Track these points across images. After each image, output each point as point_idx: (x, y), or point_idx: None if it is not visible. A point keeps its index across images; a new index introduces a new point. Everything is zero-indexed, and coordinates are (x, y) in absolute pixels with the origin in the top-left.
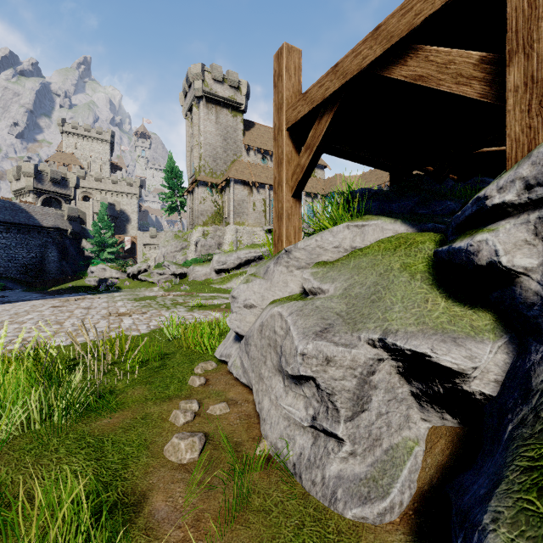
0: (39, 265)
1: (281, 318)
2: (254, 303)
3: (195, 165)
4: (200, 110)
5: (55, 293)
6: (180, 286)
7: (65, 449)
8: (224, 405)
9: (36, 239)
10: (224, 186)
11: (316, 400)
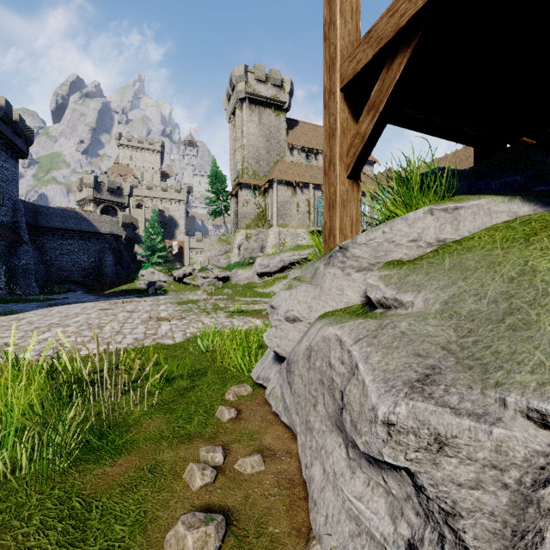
0: (98, 269)
1: (340, 345)
2: (299, 315)
3: (238, 168)
4: (243, 112)
5: (109, 296)
6: (222, 289)
7: (40, 517)
8: (257, 460)
9: (95, 245)
10: (267, 187)
11: (414, 510)
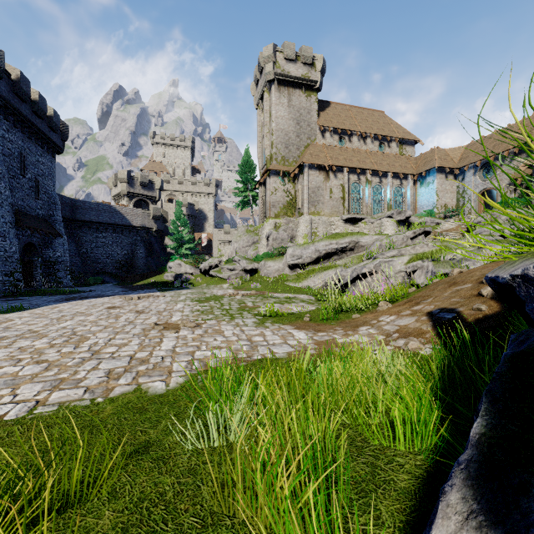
0: (130, 261)
1: None
2: None
3: (266, 155)
4: (272, 95)
5: (135, 288)
6: (250, 283)
7: None
8: None
9: (127, 238)
10: (297, 173)
11: None
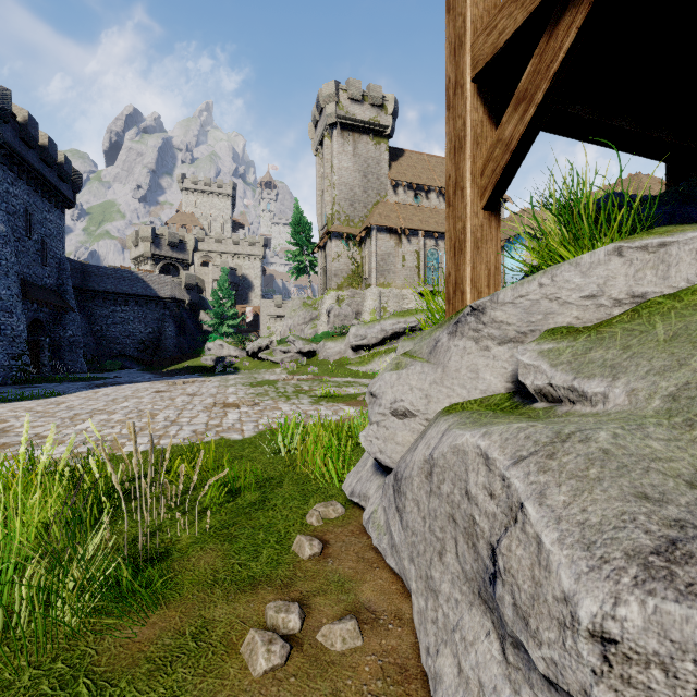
0: (156, 342)
1: (485, 465)
2: (412, 408)
3: (327, 213)
4: (333, 141)
5: (169, 374)
6: (307, 367)
7: None
8: (351, 629)
9: (153, 312)
10: (364, 236)
11: None
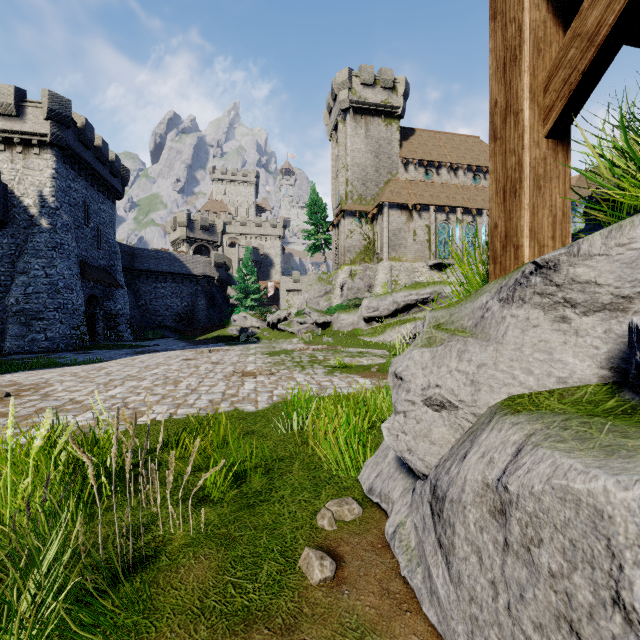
0: (190, 314)
1: None
2: (452, 397)
3: (341, 193)
4: (347, 125)
5: (199, 343)
6: (322, 337)
7: None
8: None
9: (187, 288)
10: (375, 213)
11: None
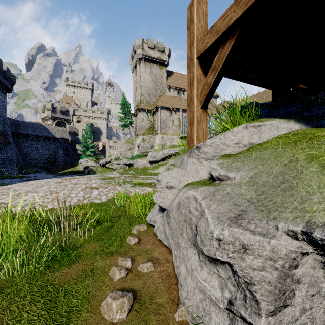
0: (54, 159)
1: (195, 201)
2: (173, 185)
3: (138, 99)
4: (141, 66)
5: (61, 175)
6: (129, 171)
7: (31, 296)
8: (150, 264)
9: (52, 144)
10: (155, 111)
11: (232, 284)
